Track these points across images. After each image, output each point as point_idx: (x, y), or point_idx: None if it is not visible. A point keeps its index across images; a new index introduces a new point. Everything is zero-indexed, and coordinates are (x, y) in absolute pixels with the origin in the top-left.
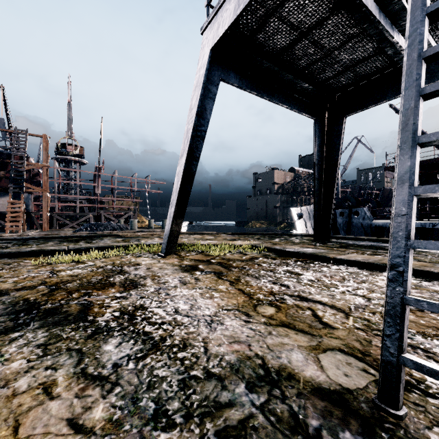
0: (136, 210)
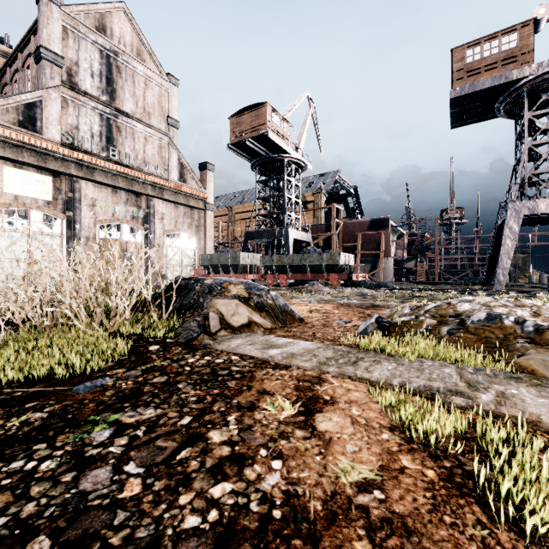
0: (516, 265)
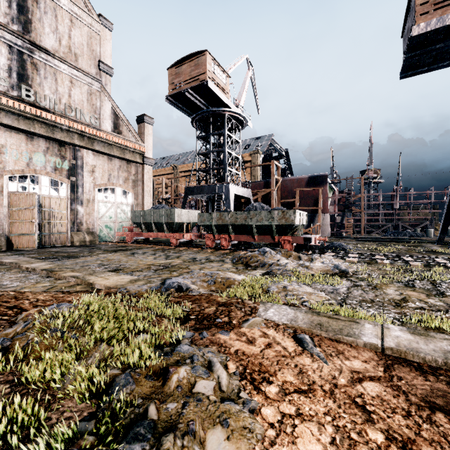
0: (432, 220)
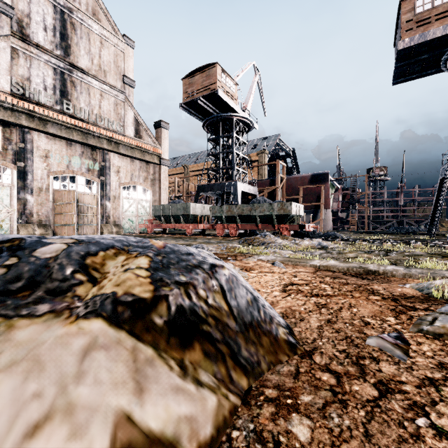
0: None
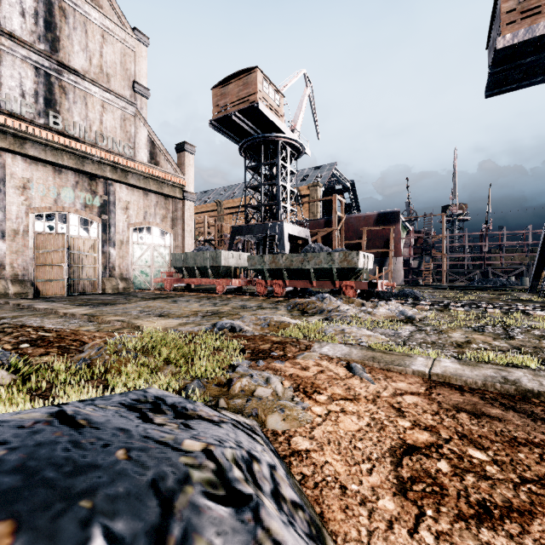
0: (529, 265)
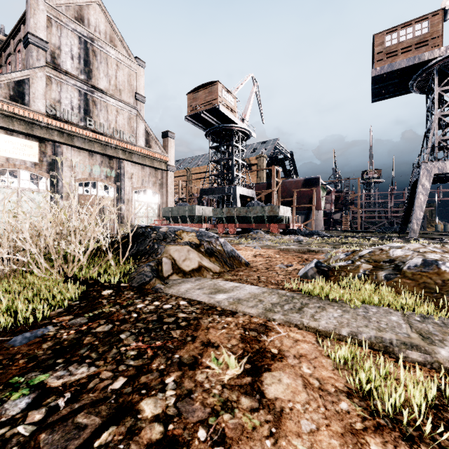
0: (425, 217)
